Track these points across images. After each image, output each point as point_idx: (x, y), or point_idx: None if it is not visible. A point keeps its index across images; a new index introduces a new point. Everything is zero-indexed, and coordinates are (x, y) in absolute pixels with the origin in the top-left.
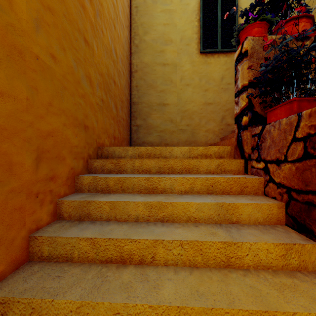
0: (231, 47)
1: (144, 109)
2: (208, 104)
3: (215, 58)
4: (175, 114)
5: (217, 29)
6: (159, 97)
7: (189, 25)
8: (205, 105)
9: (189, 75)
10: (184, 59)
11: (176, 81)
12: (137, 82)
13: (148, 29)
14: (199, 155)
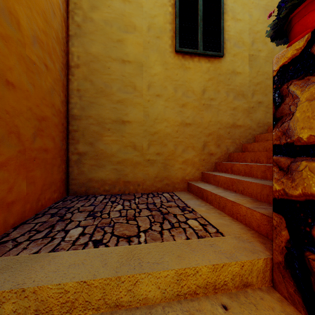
0: (216, 50)
1: (91, 127)
2: (186, 125)
3: (195, 62)
4: (140, 137)
5: (197, 23)
6: (116, 109)
7: (161, 9)
8: (181, 126)
9: (161, 82)
10: (154, 58)
11: (141, 88)
12: (79, 83)
13: (97, 2)
14: (200, 288)
